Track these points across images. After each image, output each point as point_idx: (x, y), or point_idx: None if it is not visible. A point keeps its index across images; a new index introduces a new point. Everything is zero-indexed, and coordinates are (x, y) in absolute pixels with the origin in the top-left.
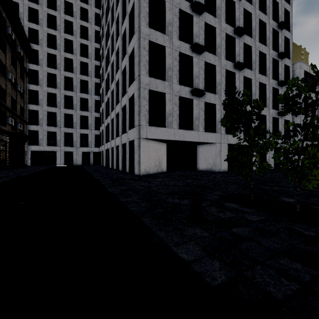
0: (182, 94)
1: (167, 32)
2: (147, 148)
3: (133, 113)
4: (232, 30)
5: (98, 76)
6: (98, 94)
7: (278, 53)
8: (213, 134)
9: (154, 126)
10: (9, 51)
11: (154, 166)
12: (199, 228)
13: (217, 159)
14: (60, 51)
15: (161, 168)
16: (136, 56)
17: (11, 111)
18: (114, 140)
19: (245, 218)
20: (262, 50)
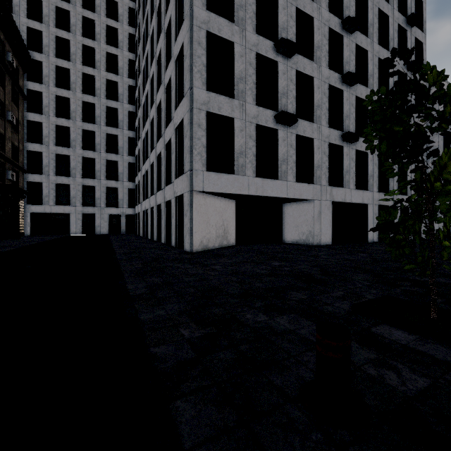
0: (261, 122)
1: (236, 19)
2: (205, 208)
3: (182, 151)
4: (338, 23)
5: (133, 101)
6: (133, 128)
7: None
8: (309, 186)
9: (216, 172)
10: None
11: (216, 237)
12: None
13: (316, 226)
14: (76, 64)
15: (227, 240)
16: (186, 56)
17: None
18: (155, 196)
19: None
20: (383, 56)
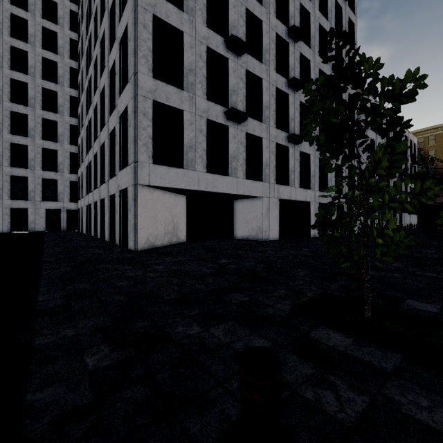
0: (212, 117)
1: (186, 8)
2: (152, 203)
3: (127, 142)
4: (285, 31)
5: (76, 85)
6: (76, 115)
7: None
8: (258, 184)
9: (164, 165)
10: None
11: (165, 234)
12: None
13: (264, 222)
14: (2, 34)
15: (177, 237)
16: (130, 39)
17: None
18: (98, 189)
19: (407, 415)
20: (323, 68)
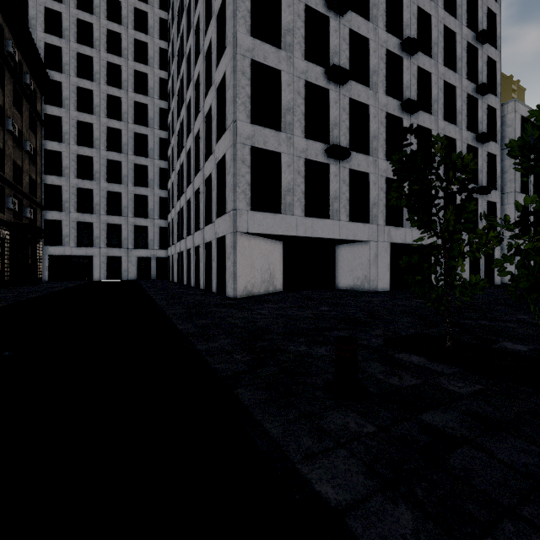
0: (311, 156)
1: (283, 45)
2: (249, 251)
3: (224, 188)
4: (397, 44)
5: (165, 126)
6: (165, 158)
7: (476, 85)
8: (364, 226)
9: (261, 211)
10: (10, 81)
11: (261, 282)
12: (353, 411)
13: (371, 270)
14: (100, 84)
15: (274, 286)
16: (229, 87)
17: (13, 187)
18: (192, 236)
19: (443, 387)
20: (450, 79)
